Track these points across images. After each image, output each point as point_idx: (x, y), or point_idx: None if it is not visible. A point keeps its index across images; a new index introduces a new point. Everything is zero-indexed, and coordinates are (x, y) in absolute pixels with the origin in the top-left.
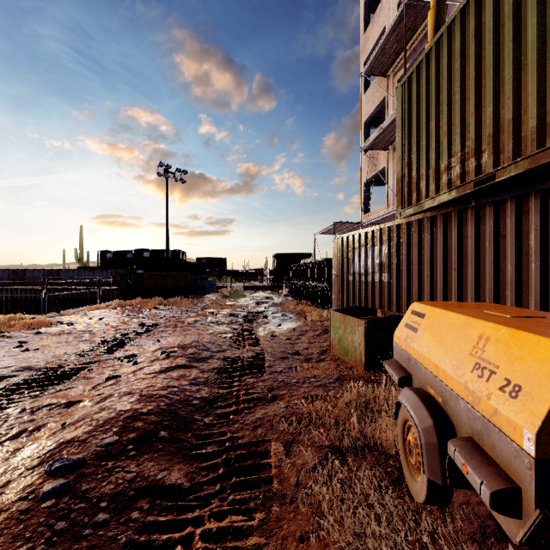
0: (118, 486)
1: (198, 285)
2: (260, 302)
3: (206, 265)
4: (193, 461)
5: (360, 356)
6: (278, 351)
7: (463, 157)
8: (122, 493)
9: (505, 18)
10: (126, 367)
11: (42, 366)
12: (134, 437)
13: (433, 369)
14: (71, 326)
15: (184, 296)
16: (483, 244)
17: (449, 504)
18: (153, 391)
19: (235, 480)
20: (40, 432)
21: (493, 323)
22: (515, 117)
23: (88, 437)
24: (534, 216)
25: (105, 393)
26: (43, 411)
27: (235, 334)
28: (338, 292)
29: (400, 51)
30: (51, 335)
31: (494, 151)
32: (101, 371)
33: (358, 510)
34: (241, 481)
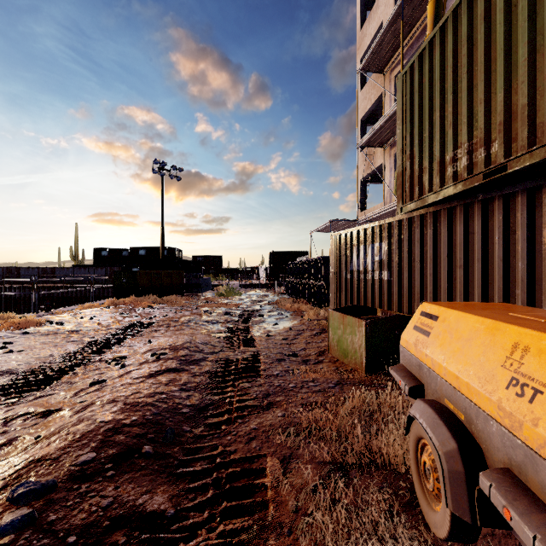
0: (90, 515)
1: (193, 283)
2: (256, 301)
3: (202, 263)
4: (179, 482)
5: (361, 358)
6: (274, 353)
7: (471, 148)
8: (95, 524)
9: None
10: (113, 370)
11: (24, 369)
12: (114, 454)
13: (452, 381)
14: (61, 326)
15: (179, 295)
16: (491, 240)
17: (475, 541)
18: (139, 398)
19: (225, 506)
20: (11, 447)
21: (532, 330)
22: (530, 102)
23: (61, 455)
24: None
25: (87, 400)
26: (17, 421)
27: (230, 334)
28: (335, 290)
29: (397, 47)
30: (39, 335)
31: (506, 140)
32: (86, 375)
33: None
34: (233, 507)
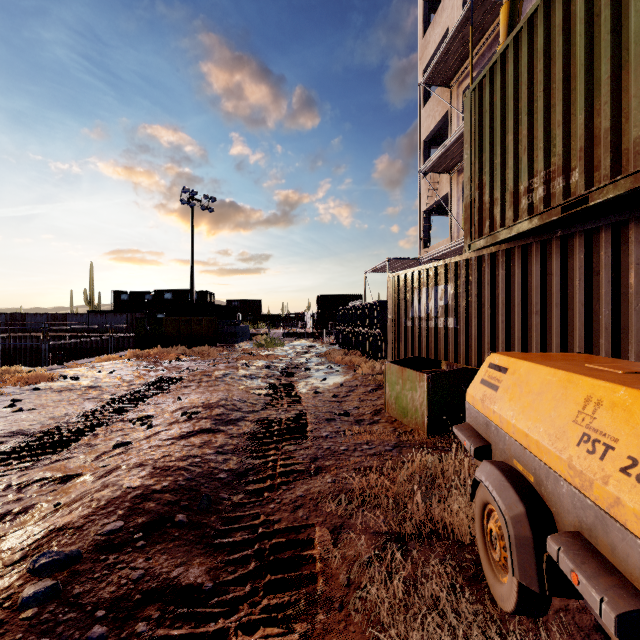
0: (120, 588)
1: (228, 332)
2: (301, 352)
3: (238, 308)
4: (218, 553)
5: (422, 417)
6: (322, 412)
7: (548, 177)
8: (125, 598)
9: (601, 5)
10: (139, 431)
11: (37, 430)
12: (144, 523)
13: (522, 439)
14: (76, 381)
15: (212, 345)
16: (571, 282)
17: (545, 614)
18: (170, 462)
19: (269, 579)
20: (28, 515)
21: (606, 382)
22: (614, 126)
23: (85, 523)
24: (636, 247)
25: (111, 464)
26: (33, 487)
27: (272, 390)
28: (393, 340)
29: (465, 56)
30: (52, 392)
31: (587, 168)
32: (108, 436)
33: (427, 621)
34: (278, 580)
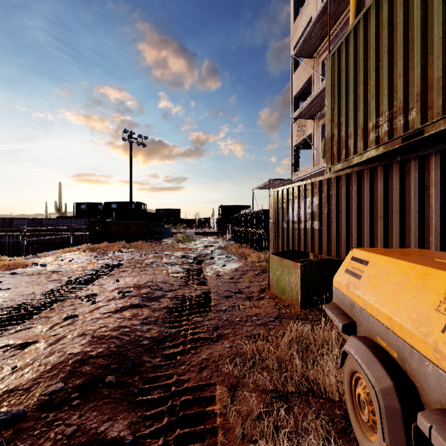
0: (55, 444)
1: (156, 231)
2: (208, 246)
3: (164, 214)
4: (138, 409)
5: (296, 295)
6: (222, 290)
7: (391, 116)
8: None
9: None
10: (85, 306)
11: (8, 305)
12: (80, 384)
13: (385, 321)
14: (44, 267)
15: (144, 241)
16: (408, 195)
17: None
18: (105, 332)
19: (178, 433)
20: None
21: None
22: (444, 75)
23: (32, 385)
24: None
25: (60, 333)
26: None
27: (186, 274)
28: (274, 237)
29: (324, 36)
30: (25, 275)
31: (422, 108)
32: (62, 310)
33: None
34: (185, 434)
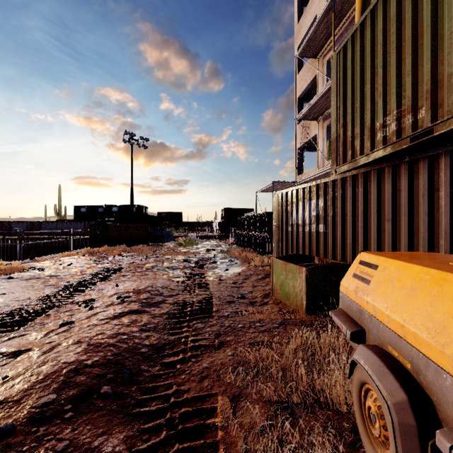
0: None
1: (157, 235)
2: (210, 250)
3: (165, 218)
4: (135, 422)
5: (301, 301)
6: (225, 295)
7: (399, 115)
8: None
9: None
10: (82, 312)
11: (2, 311)
12: (74, 395)
13: (397, 329)
14: (42, 272)
15: (145, 244)
16: (416, 196)
17: None
18: (102, 339)
19: (177, 448)
20: None
21: None
22: None
23: (23, 397)
24: None
25: (55, 341)
26: None
27: (187, 278)
28: (278, 241)
29: (328, 36)
30: (22, 280)
31: (432, 106)
32: (58, 316)
33: None
34: (185, 449)
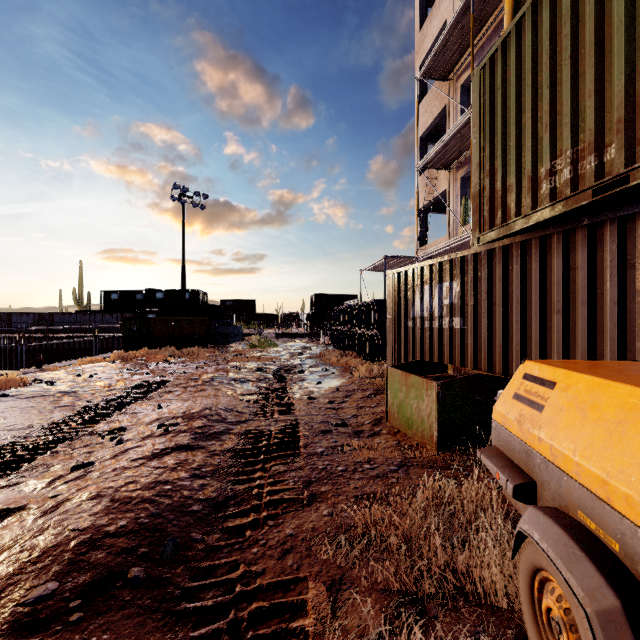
0: None
1: (220, 332)
2: (295, 353)
3: (232, 308)
4: (180, 626)
5: (430, 430)
6: (317, 422)
7: (575, 156)
8: None
9: None
10: (107, 447)
11: None
12: (85, 583)
13: (594, 486)
14: (51, 386)
15: (202, 346)
16: (600, 277)
17: None
18: (133, 491)
19: None
20: None
21: None
22: None
23: (5, 587)
24: None
25: (63, 493)
26: None
27: (263, 396)
28: (393, 342)
29: (464, 48)
30: (21, 398)
31: (627, 142)
32: (70, 454)
33: None
34: None
